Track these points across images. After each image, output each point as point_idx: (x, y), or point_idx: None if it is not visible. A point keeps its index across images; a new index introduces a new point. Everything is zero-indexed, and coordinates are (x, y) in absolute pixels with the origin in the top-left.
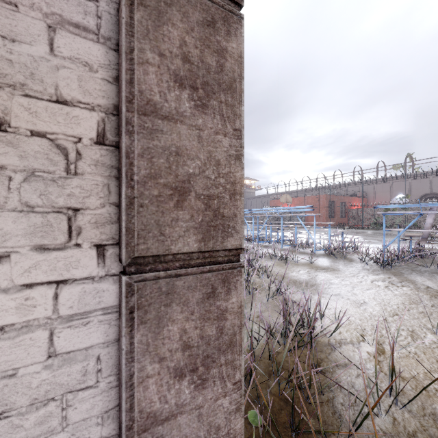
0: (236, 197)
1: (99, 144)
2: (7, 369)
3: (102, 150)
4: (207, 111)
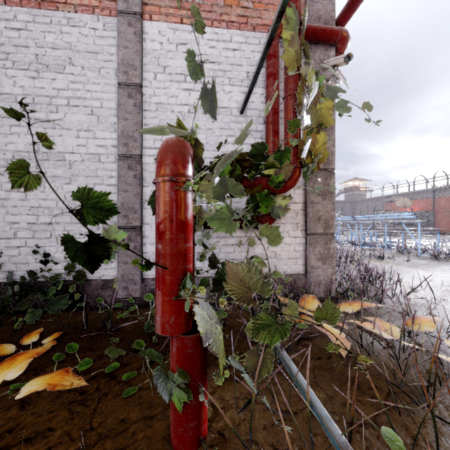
0: (333, 219)
1: (302, 210)
2: (288, 251)
3: (302, 211)
4: (325, 200)
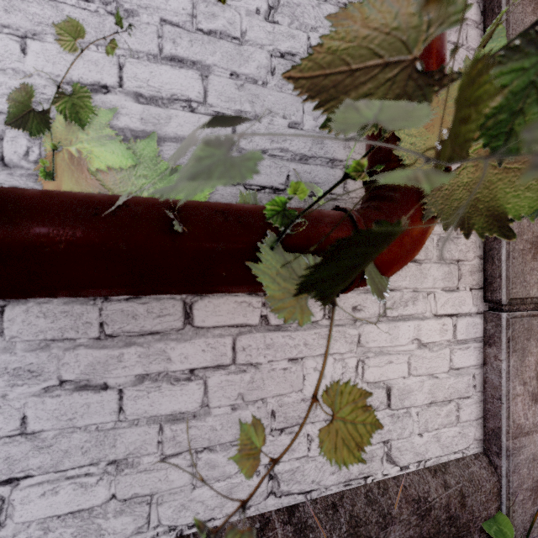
0: None
1: None
2: (432, 373)
3: None
4: None
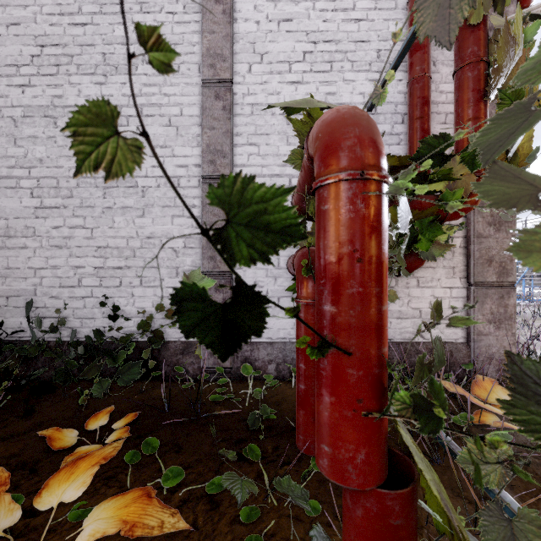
0: (512, 262)
1: (460, 248)
2: None
3: (461, 249)
4: (499, 232)
